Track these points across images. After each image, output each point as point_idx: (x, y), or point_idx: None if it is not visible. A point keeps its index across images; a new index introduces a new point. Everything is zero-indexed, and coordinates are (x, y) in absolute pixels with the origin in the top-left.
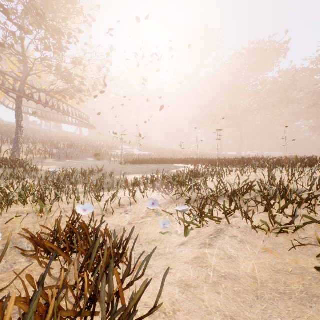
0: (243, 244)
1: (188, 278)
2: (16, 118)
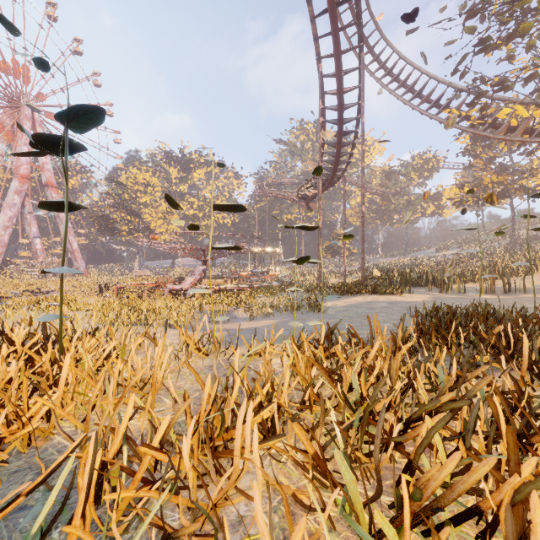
0: None
1: None
2: None
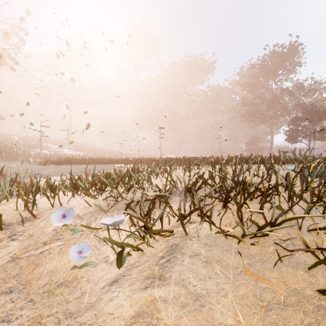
0: (211, 265)
1: None
2: None
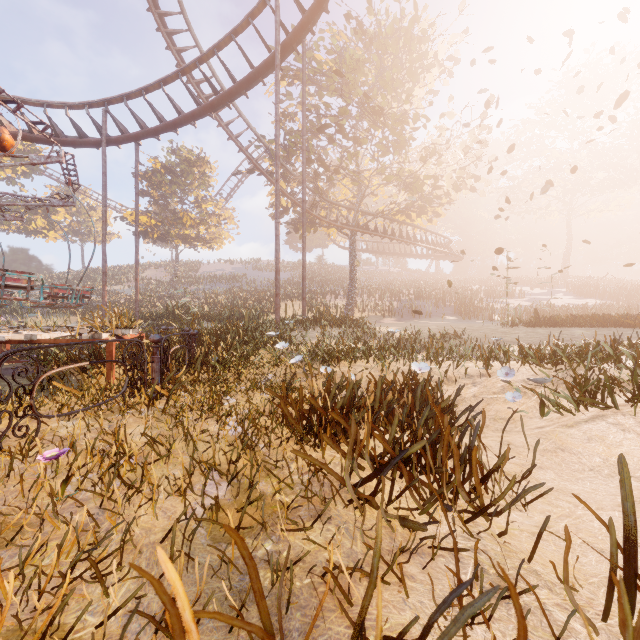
0: (625, 434)
1: (514, 441)
2: (350, 262)
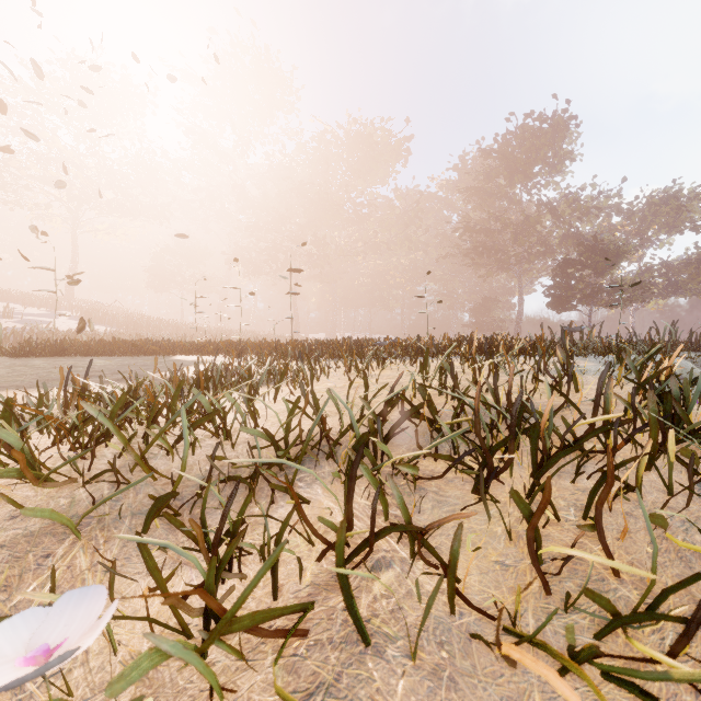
0: None
1: None
2: None
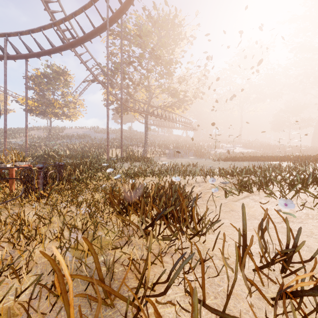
0: (255, 202)
1: (214, 209)
2: (145, 130)
